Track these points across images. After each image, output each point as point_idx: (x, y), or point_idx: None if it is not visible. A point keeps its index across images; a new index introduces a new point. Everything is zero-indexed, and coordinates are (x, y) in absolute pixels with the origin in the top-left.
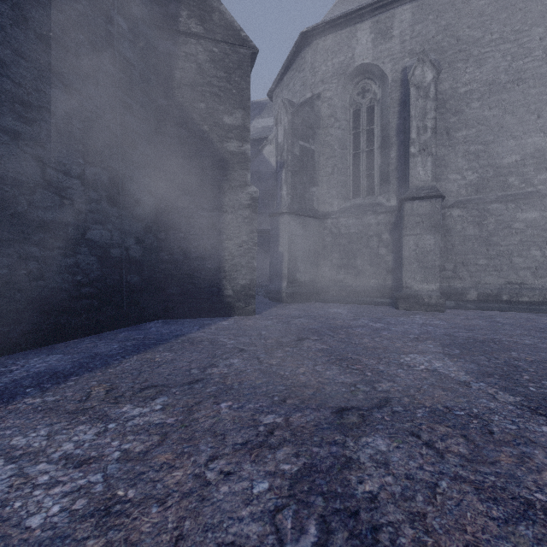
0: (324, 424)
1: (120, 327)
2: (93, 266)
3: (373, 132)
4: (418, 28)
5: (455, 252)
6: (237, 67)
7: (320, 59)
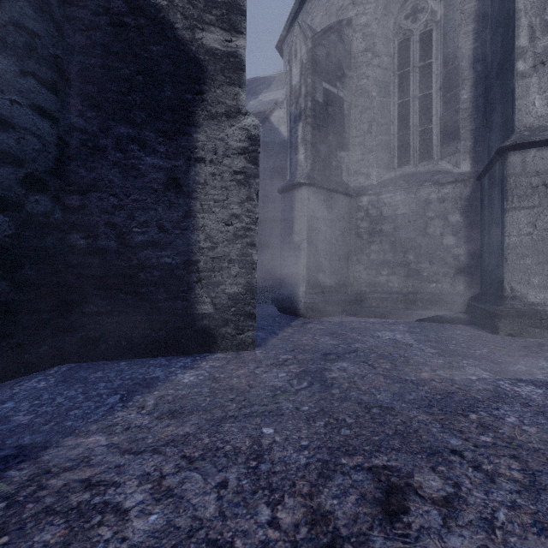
0: None
1: None
2: None
3: (429, 68)
4: None
5: None
6: None
7: None
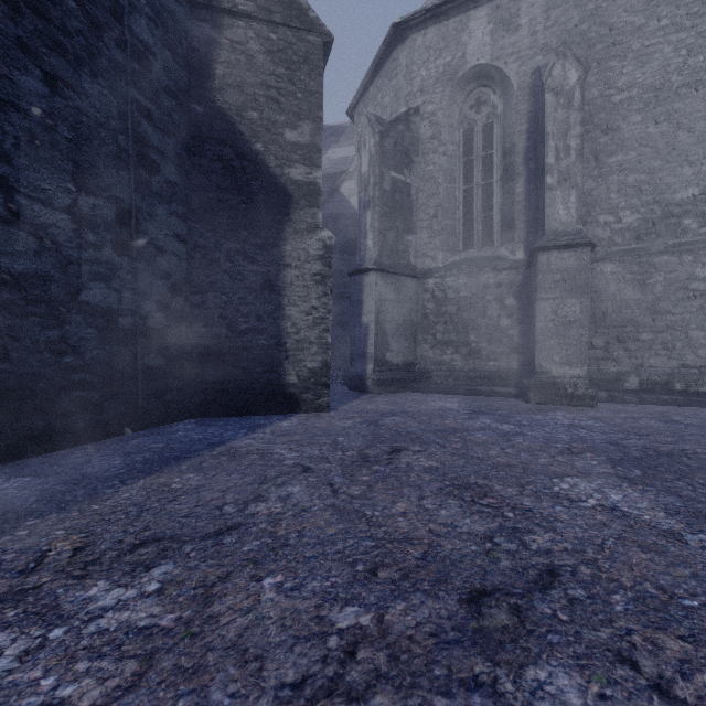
0: (449, 630)
1: (132, 431)
2: (91, 341)
3: (491, 158)
4: (554, 14)
5: (608, 323)
6: (303, 61)
7: (419, 60)
